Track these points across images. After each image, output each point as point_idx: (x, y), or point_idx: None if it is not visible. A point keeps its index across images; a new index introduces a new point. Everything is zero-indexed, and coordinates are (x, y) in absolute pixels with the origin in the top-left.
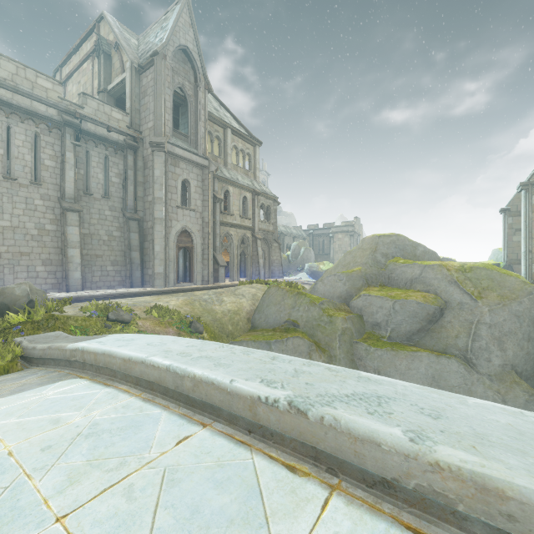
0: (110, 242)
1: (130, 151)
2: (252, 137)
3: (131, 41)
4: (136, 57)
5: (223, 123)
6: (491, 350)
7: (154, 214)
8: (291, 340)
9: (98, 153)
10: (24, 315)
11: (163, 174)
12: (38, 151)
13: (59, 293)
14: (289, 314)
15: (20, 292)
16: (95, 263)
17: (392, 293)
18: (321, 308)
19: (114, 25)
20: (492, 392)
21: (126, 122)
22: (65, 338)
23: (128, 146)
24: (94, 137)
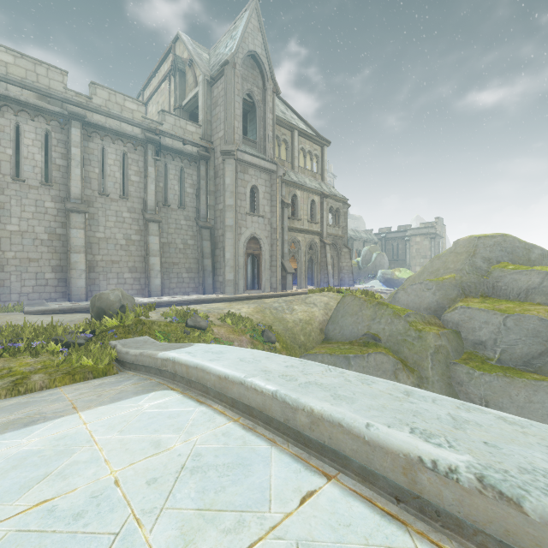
0: (185, 250)
1: (203, 162)
2: (320, 137)
3: (203, 56)
4: (208, 70)
5: (290, 125)
6: None
7: (225, 222)
8: (373, 356)
9: (175, 166)
10: (117, 319)
11: (233, 182)
12: (126, 168)
13: (143, 298)
14: (368, 326)
15: (114, 297)
16: (172, 270)
17: (501, 305)
18: (407, 321)
19: (188, 43)
20: None
21: (199, 134)
22: (152, 343)
23: (201, 157)
24: (171, 151)
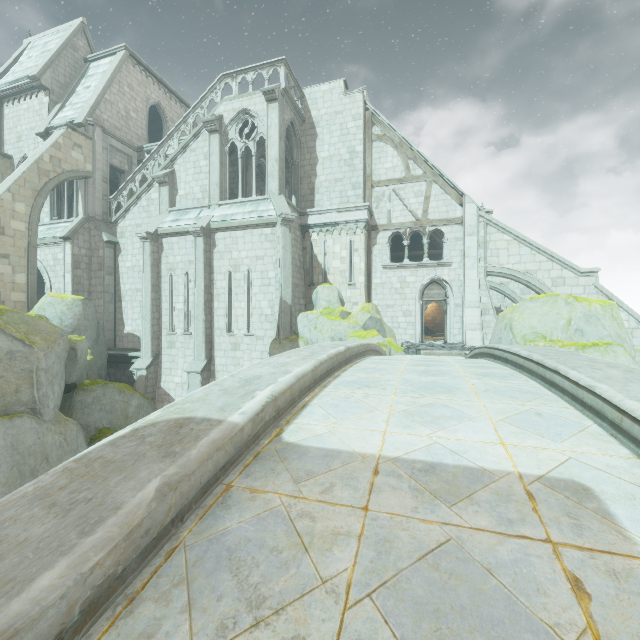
0: None
1: None
2: None
3: None
4: None
5: None
6: (49, 396)
7: None
8: None
9: None
10: None
11: None
12: None
13: None
14: None
15: None
16: None
17: None
18: None
19: None
20: (58, 435)
21: None
22: None
23: None
24: None
